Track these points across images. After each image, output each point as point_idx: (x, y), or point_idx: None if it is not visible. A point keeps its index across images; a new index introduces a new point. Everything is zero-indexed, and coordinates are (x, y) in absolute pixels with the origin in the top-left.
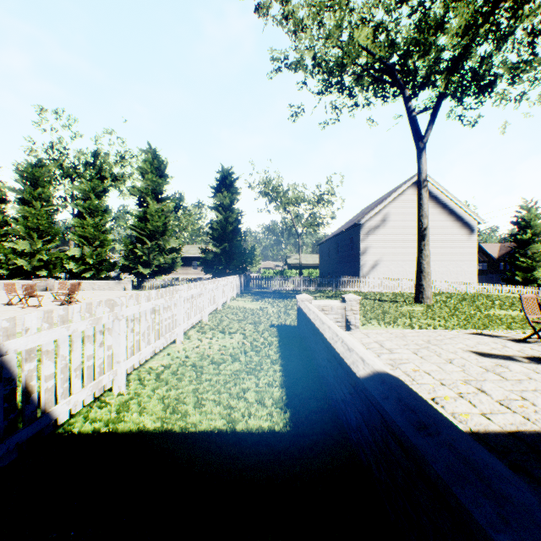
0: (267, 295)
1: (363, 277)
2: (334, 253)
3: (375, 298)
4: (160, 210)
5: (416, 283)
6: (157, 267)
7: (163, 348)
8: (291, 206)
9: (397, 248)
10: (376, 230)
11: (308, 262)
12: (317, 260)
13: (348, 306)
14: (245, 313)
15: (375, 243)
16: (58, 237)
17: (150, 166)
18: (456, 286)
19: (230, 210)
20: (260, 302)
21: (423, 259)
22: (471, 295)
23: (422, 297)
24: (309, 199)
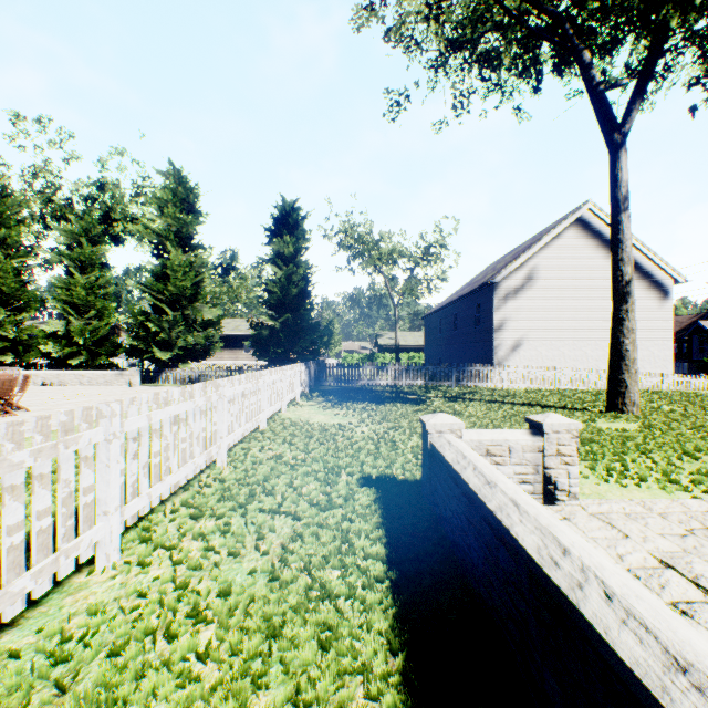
0: (351, 395)
1: (500, 365)
2: (448, 329)
3: (532, 402)
4: (187, 263)
5: (611, 378)
6: (183, 350)
7: (36, 600)
8: (384, 263)
9: (551, 321)
10: (518, 292)
11: (408, 343)
12: (420, 340)
13: (551, 444)
14: (309, 438)
15: (517, 312)
16: (35, 305)
17: (173, 195)
18: (646, 379)
19: (294, 263)
20: (340, 409)
21: (624, 335)
22: (678, 395)
23: (623, 402)
24: (410, 254)
